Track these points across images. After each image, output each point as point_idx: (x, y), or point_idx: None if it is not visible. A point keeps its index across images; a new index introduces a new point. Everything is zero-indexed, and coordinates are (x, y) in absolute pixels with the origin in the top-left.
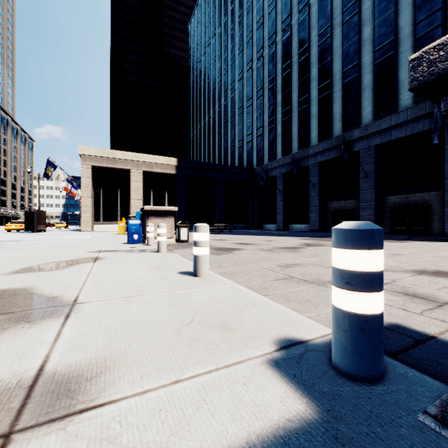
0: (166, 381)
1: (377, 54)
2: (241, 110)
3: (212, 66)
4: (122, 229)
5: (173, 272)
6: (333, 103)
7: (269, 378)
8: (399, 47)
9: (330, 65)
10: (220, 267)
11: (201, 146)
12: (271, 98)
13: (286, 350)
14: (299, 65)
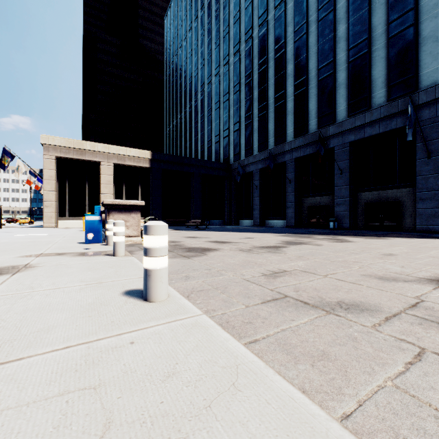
0: None
1: (352, 52)
2: (217, 105)
3: (188, 60)
4: None
5: (115, 292)
6: (309, 100)
7: None
8: (372, 46)
9: (305, 62)
10: (188, 278)
11: (178, 141)
12: (248, 93)
13: None
14: (276, 61)
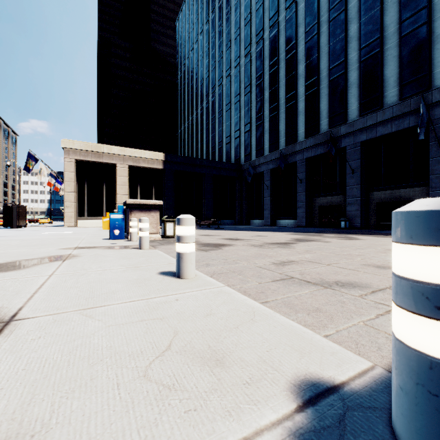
0: None
1: (363, 51)
2: (228, 106)
3: (200, 63)
4: (106, 224)
5: (153, 273)
6: (320, 100)
7: None
8: (385, 45)
9: (316, 62)
10: (208, 265)
11: (189, 142)
12: (259, 94)
13: (314, 407)
14: (287, 62)
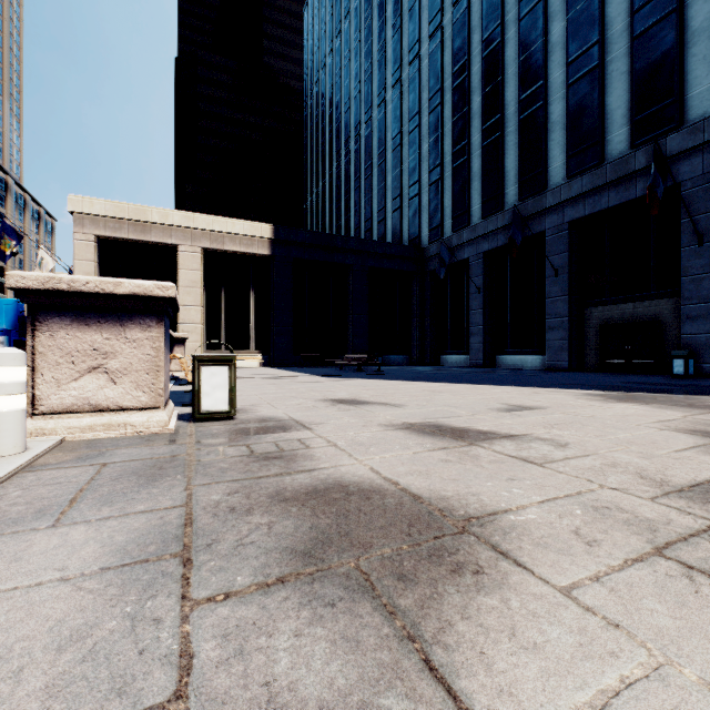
0: None
1: None
2: (397, 140)
3: (344, 71)
4: None
5: None
6: (606, 88)
7: None
8: None
9: (598, 5)
10: None
11: (326, 217)
12: (460, 105)
13: None
14: (523, 24)
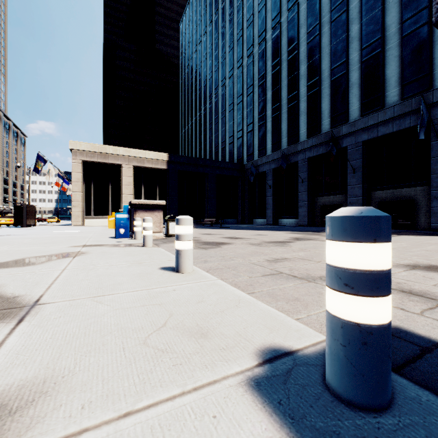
0: (113, 414)
1: (365, 51)
2: (231, 106)
3: (203, 64)
4: (112, 223)
5: (154, 268)
6: (322, 100)
7: (247, 407)
8: (386, 45)
9: (318, 62)
10: (206, 261)
11: (193, 142)
12: (261, 95)
13: (271, 364)
14: (289, 62)
